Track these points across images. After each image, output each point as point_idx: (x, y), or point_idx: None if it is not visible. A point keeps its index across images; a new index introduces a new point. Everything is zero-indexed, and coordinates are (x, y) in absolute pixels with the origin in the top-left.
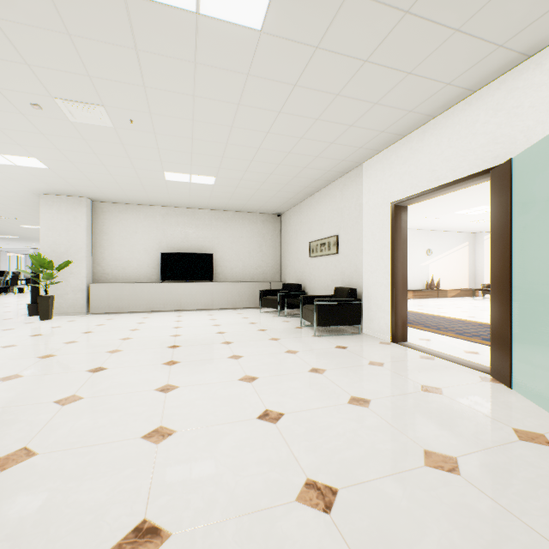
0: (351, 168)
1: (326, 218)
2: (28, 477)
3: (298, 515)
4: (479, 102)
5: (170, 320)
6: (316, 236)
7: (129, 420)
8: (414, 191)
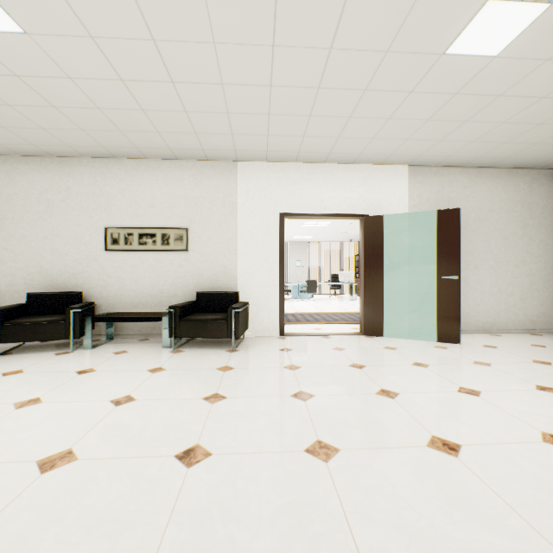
0: (221, 159)
1: (157, 201)
2: None
3: None
4: (354, 171)
5: None
6: (129, 221)
7: None
8: (305, 211)
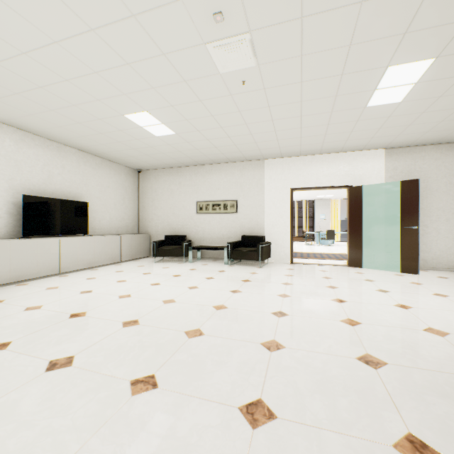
0: (255, 159)
1: (221, 186)
2: (451, 328)
3: (452, 298)
4: (341, 157)
5: (106, 282)
6: (207, 198)
7: (387, 310)
8: (306, 186)
